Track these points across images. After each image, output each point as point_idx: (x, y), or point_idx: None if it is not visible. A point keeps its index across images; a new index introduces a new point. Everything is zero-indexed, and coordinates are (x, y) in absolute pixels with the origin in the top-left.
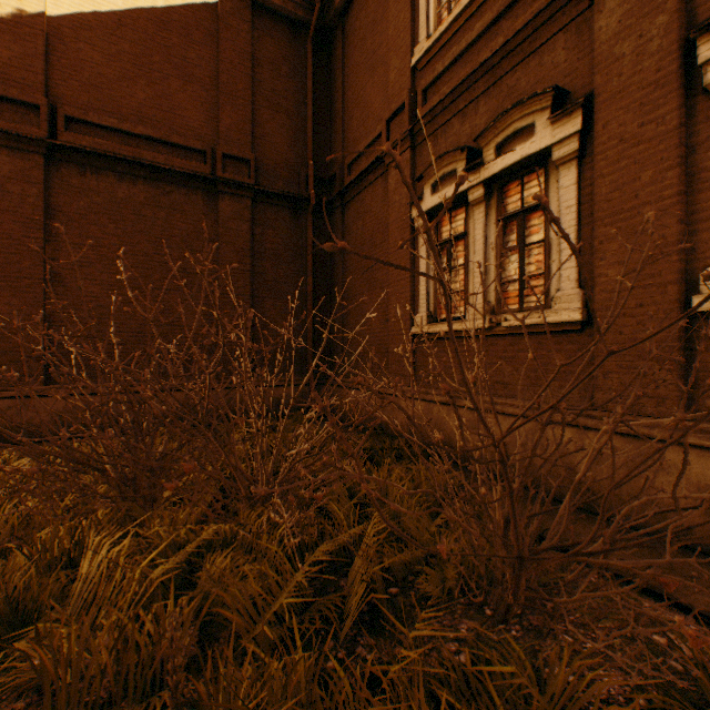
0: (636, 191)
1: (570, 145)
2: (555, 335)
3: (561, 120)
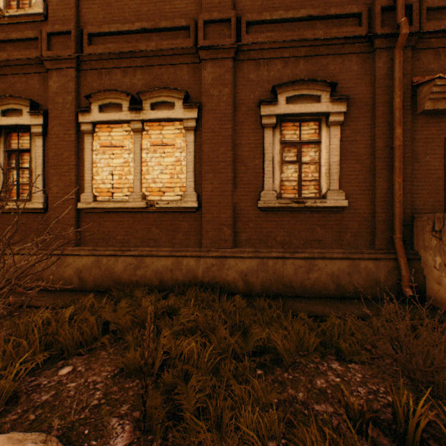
0: (63, 159)
1: (40, 129)
2: (35, 214)
3: (35, 116)
